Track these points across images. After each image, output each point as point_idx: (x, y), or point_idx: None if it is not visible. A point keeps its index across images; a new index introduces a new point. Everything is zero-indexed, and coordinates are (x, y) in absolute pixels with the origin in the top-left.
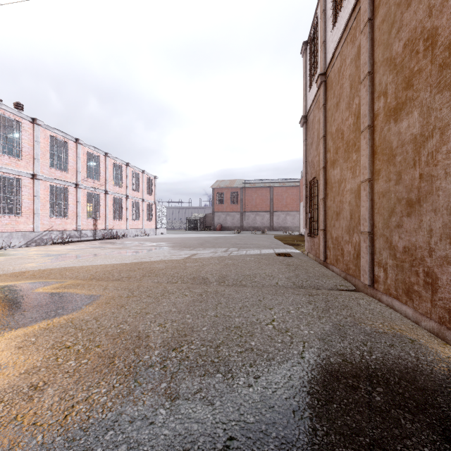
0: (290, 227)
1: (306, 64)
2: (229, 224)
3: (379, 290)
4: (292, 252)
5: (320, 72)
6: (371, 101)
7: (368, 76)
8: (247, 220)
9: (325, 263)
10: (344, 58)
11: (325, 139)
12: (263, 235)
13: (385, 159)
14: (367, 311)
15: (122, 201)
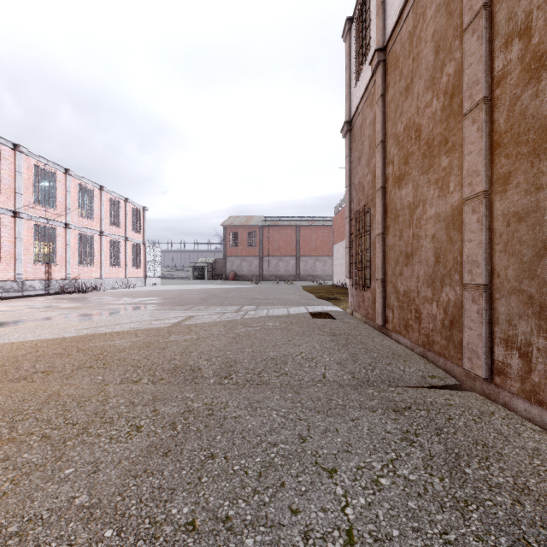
0: (320, 276)
1: (351, 50)
2: (245, 272)
3: (504, 388)
4: (332, 311)
5: (378, 47)
6: (489, 54)
7: (484, 11)
8: (268, 266)
9: (383, 328)
10: (423, 10)
11: (384, 146)
12: (289, 286)
13: (524, 152)
14: (538, 463)
15: (93, 239)
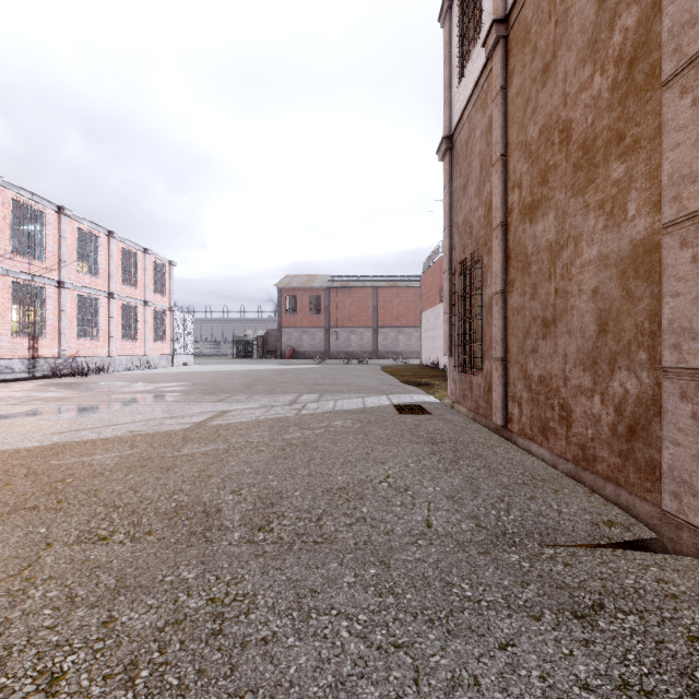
0: (404, 353)
1: (451, 37)
2: (306, 347)
3: None
4: (426, 402)
5: (497, 16)
6: None
7: None
8: (336, 340)
9: (502, 429)
10: None
11: (505, 162)
12: (363, 366)
13: None
14: None
15: (98, 303)
